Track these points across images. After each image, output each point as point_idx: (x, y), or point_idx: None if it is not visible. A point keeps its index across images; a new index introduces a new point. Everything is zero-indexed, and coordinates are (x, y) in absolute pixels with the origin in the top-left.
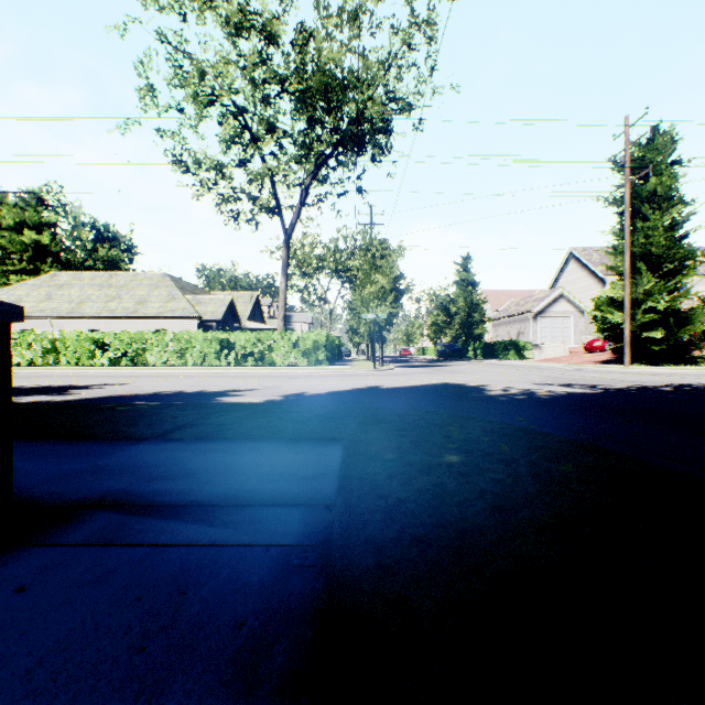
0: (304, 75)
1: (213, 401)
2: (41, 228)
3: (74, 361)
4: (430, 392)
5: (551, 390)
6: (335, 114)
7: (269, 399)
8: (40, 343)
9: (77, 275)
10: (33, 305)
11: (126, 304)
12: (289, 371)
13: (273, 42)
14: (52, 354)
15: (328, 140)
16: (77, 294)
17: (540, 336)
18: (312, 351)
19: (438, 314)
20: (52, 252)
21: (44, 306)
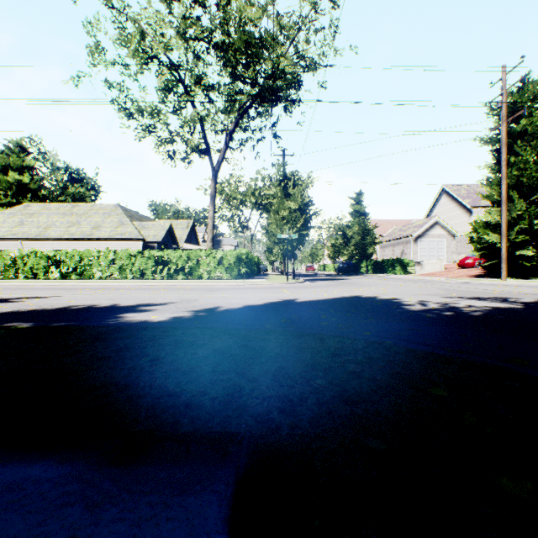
0: (227, 33)
1: (112, 319)
2: (22, 170)
3: (31, 275)
4: (348, 307)
5: (470, 304)
6: (254, 66)
7: (176, 316)
8: (2, 259)
9: (46, 206)
10: (8, 230)
11: (83, 229)
12: (212, 284)
13: (201, 3)
14: (12, 269)
15: (249, 93)
16: (44, 221)
17: (419, 255)
18: (234, 267)
19: (337, 238)
20: (31, 189)
21: (17, 230)
